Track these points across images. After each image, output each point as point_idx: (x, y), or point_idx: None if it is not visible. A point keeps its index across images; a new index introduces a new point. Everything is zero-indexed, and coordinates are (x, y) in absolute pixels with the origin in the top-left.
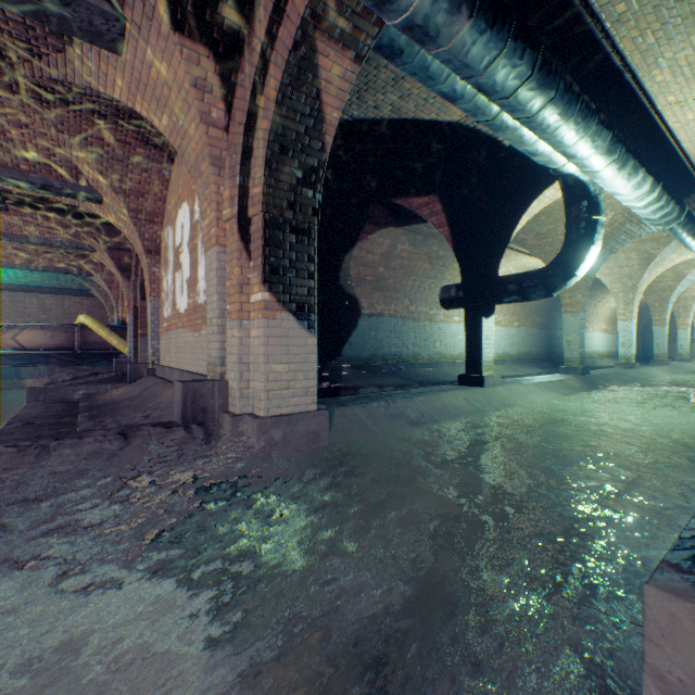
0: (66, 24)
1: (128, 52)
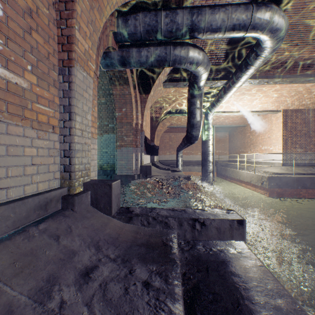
0: None
1: None
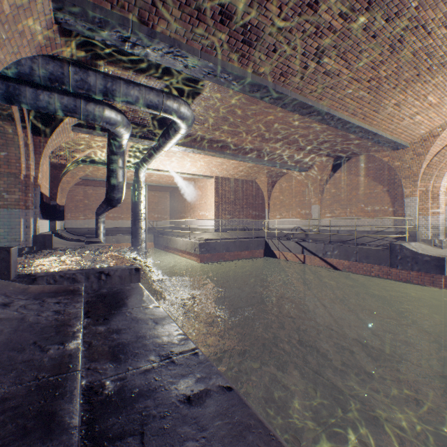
0: (91, 18)
1: (50, 5)
